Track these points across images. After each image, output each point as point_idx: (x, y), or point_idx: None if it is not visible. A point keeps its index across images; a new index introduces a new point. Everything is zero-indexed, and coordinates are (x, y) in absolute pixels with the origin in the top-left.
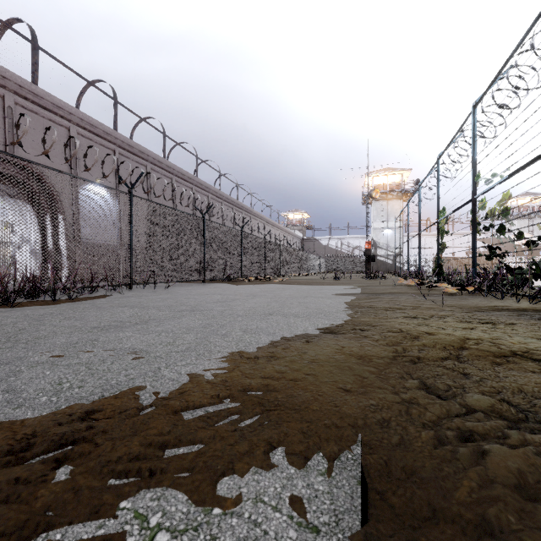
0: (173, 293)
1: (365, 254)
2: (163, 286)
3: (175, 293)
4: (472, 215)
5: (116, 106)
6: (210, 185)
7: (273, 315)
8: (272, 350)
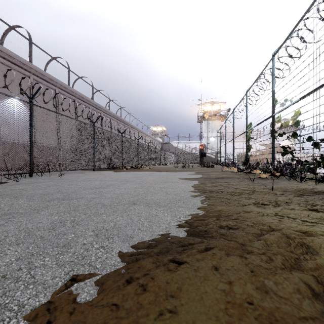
0: (63, 180)
1: (200, 152)
2: (61, 174)
3: (65, 180)
4: (271, 126)
5: (30, 45)
6: (102, 106)
7: (136, 205)
8: (116, 300)
